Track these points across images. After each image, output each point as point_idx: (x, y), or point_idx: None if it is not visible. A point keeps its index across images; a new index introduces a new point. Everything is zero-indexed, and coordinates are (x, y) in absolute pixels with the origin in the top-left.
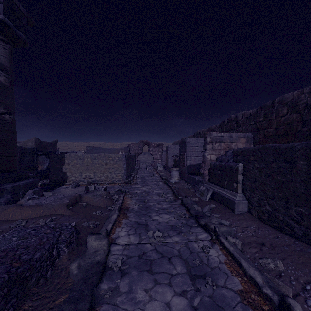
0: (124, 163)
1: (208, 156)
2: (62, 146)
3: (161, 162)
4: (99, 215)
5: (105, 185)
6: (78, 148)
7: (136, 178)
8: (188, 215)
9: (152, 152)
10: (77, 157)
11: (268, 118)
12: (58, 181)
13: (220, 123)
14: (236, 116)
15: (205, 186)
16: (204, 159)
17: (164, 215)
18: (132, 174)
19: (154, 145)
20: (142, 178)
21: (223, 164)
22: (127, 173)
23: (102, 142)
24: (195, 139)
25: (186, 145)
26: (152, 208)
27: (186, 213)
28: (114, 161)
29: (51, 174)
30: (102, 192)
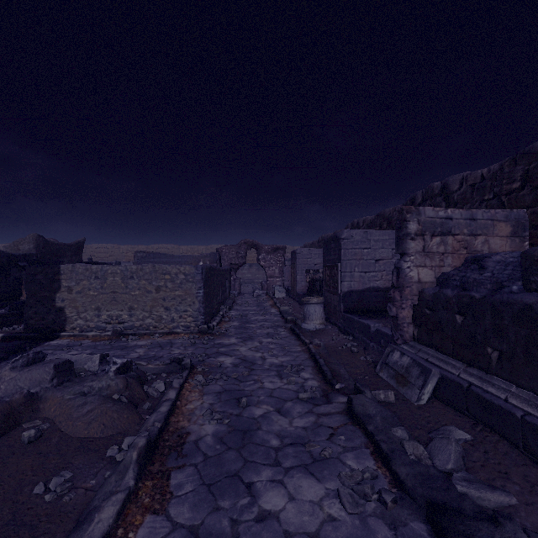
0: (199, 287)
1: (411, 271)
2: (99, 251)
3: (282, 282)
4: (53, 504)
5: (154, 338)
6: (129, 256)
7: (230, 317)
8: (387, 484)
9: (265, 262)
10: (91, 273)
11: (537, 182)
12: (44, 329)
13: (405, 203)
14: (446, 184)
15: (409, 355)
16: (399, 278)
17: (303, 479)
18: (221, 308)
19: (268, 249)
20: (242, 317)
21: (480, 296)
22: (207, 308)
23: (173, 245)
24: (362, 231)
25: (341, 245)
26: (260, 437)
27: (378, 467)
28: (177, 283)
29: (28, 313)
30: (111, 379)
